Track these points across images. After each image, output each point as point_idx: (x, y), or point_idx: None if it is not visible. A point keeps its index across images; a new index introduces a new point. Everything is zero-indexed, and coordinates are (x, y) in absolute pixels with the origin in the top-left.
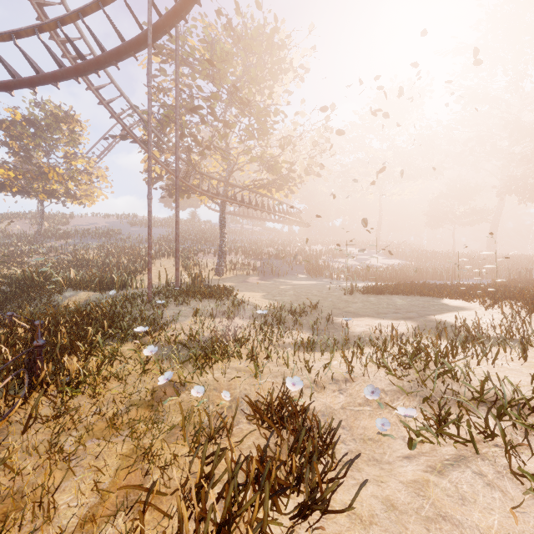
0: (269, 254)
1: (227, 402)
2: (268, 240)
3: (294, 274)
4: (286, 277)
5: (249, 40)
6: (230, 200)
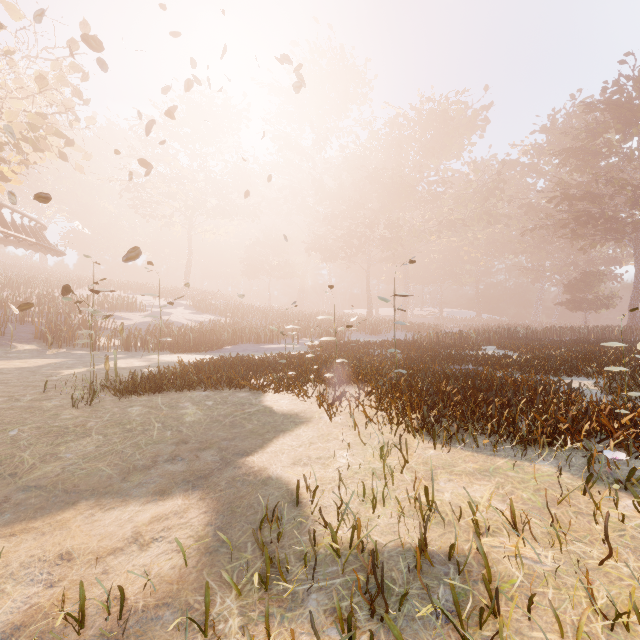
0: None
1: None
2: None
3: (4, 345)
4: None
5: None
6: None
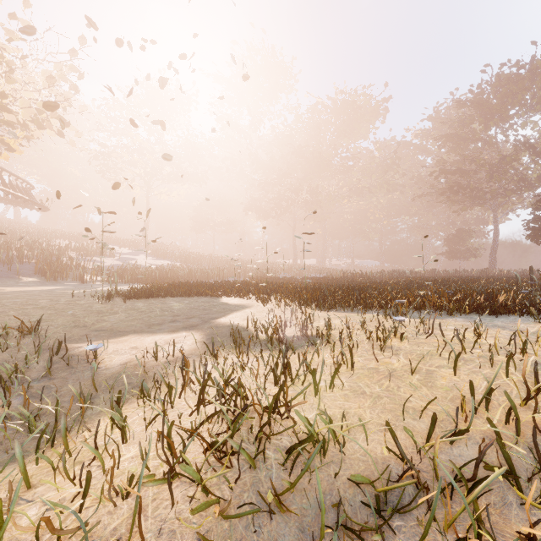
0: None
1: None
2: None
3: (12, 277)
4: None
5: None
6: None
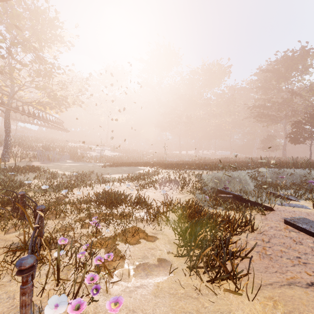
0: (41, 148)
1: (85, 197)
2: (34, 138)
3: (63, 160)
4: (59, 162)
5: (36, 13)
6: (15, 110)
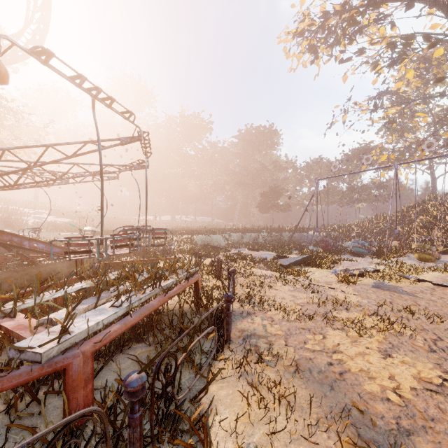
0: None
1: None
2: None
3: None
4: None
5: None
6: None
